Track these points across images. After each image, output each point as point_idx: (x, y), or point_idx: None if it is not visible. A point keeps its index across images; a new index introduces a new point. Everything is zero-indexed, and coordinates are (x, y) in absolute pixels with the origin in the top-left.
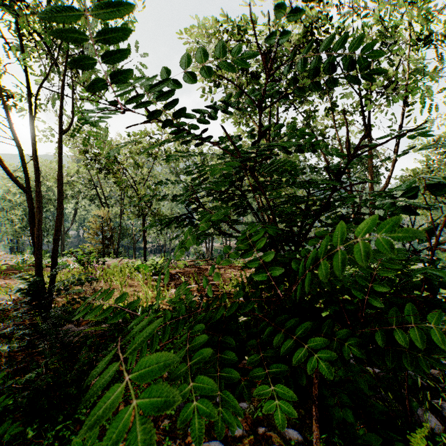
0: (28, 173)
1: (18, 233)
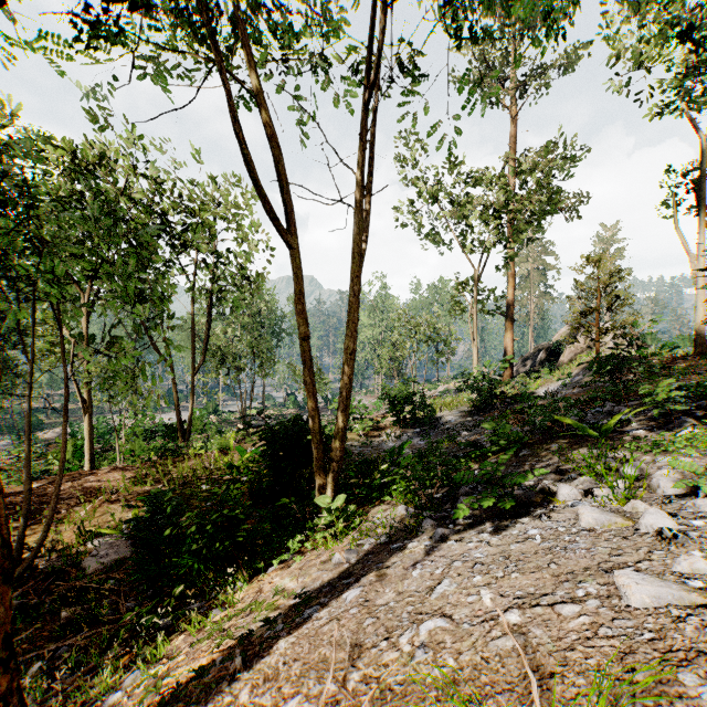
0: None
1: None
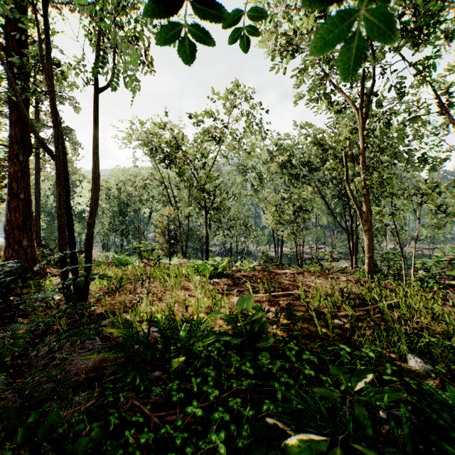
0: (64, 144)
1: (106, 234)
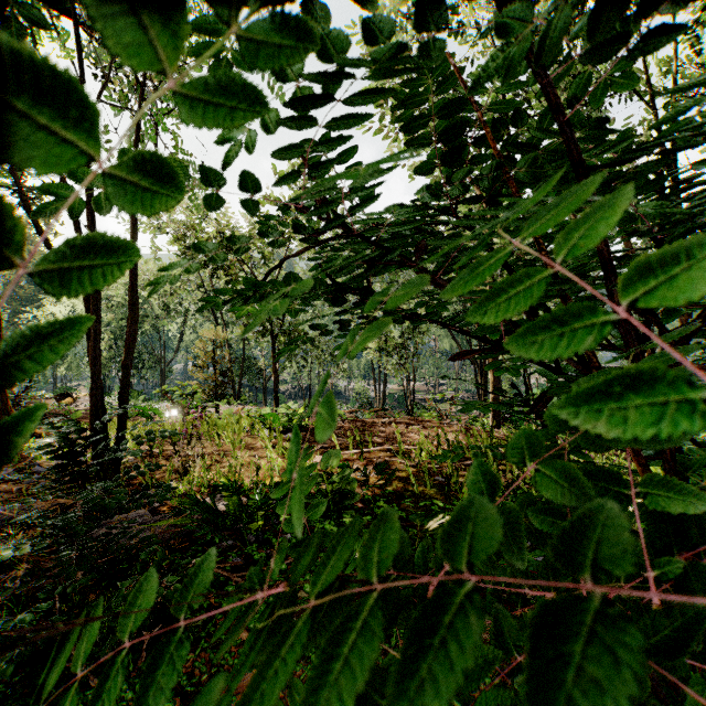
0: None
1: (104, 366)
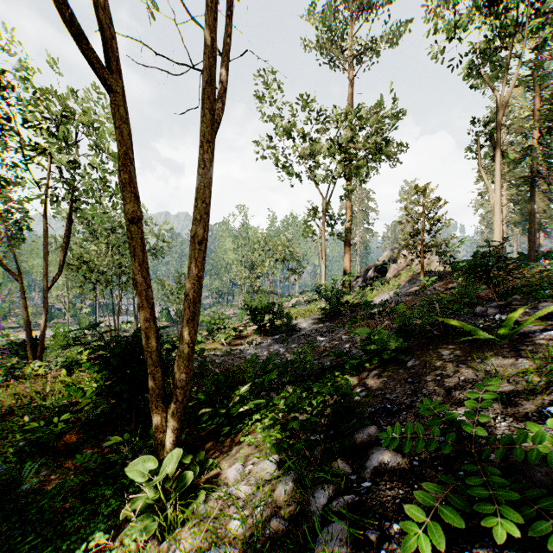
0: None
1: None
